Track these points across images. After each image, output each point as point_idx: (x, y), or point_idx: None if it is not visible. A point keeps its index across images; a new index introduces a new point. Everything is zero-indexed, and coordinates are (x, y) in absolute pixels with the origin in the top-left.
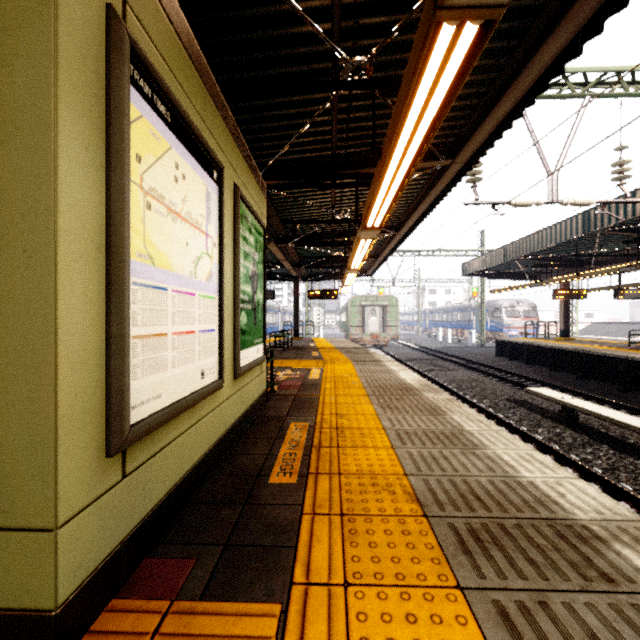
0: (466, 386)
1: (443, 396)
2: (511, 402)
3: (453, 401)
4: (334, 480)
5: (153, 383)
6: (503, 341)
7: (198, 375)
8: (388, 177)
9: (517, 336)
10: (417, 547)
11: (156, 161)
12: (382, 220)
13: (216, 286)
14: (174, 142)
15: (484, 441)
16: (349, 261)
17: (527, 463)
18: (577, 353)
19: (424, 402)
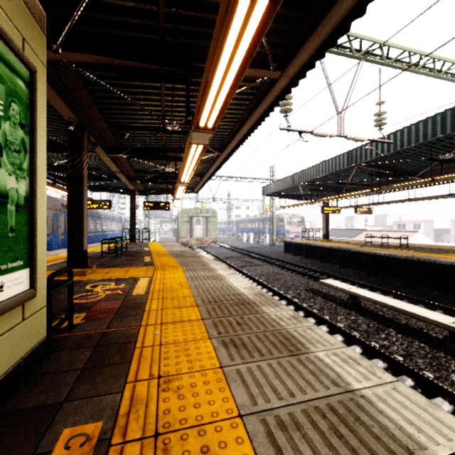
0: (273, 279)
1: (285, 311)
2: (309, 292)
3: (300, 319)
4: None
5: None
6: (289, 242)
7: None
8: (238, 20)
9: (293, 238)
10: None
11: None
12: (216, 119)
13: None
14: None
15: (404, 425)
16: (180, 173)
17: None
18: (340, 250)
19: (271, 325)
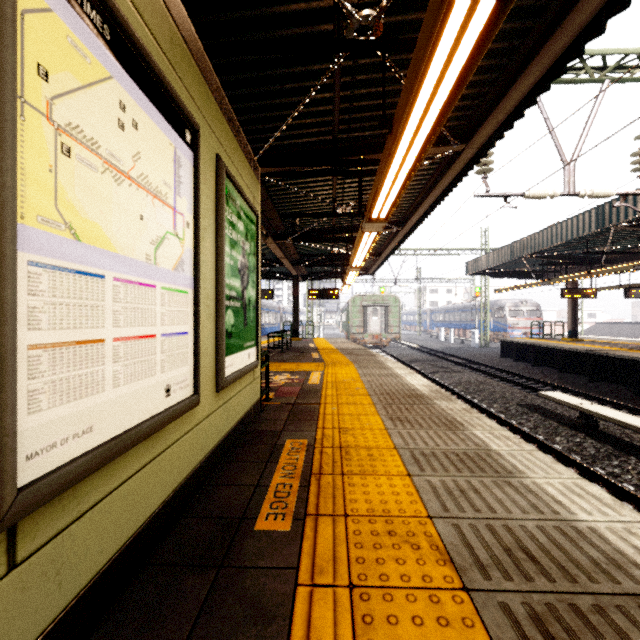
0: (473, 389)
1: (458, 405)
2: (523, 407)
3: (471, 411)
4: (339, 526)
5: (75, 413)
6: (508, 342)
7: (161, 392)
8: (399, 155)
9: (521, 336)
10: None
11: (82, 88)
12: (389, 210)
13: (190, 277)
14: (118, 72)
15: (518, 466)
16: (351, 258)
17: (579, 499)
18: (588, 354)
19: (438, 413)
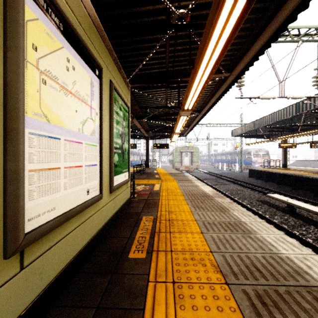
0: (235, 193)
1: (226, 200)
2: (259, 201)
3: (232, 203)
4: (168, 255)
5: (48, 201)
6: (252, 169)
7: (85, 192)
8: (197, 79)
9: (259, 167)
10: (224, 310)
11: (51, 53)
12: (193, 105)
13: (98, 138)
14: (66, 44)
15: (254, 228)
16: (174, 128)
17: (282, 243)
18: (292, 176)
19: (216, 204)
